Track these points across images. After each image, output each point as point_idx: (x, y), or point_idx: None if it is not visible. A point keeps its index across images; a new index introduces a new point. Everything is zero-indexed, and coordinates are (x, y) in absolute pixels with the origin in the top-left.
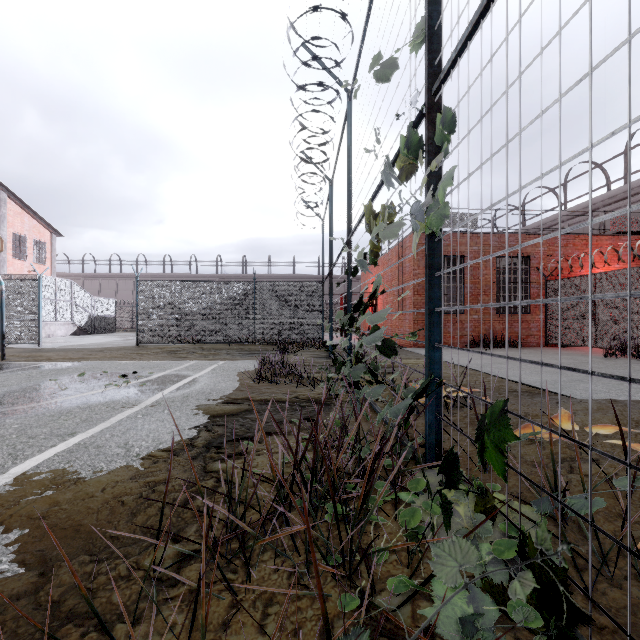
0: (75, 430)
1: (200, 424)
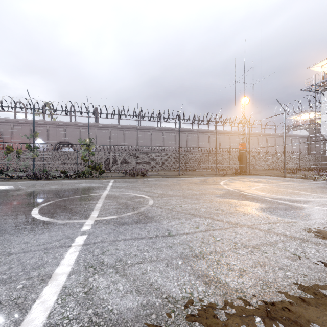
0: None
1: None
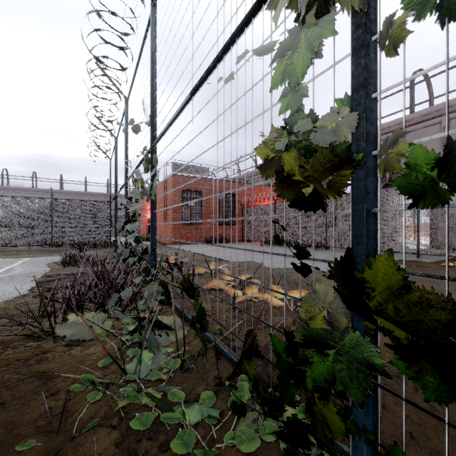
0: None
1: (32, 285)
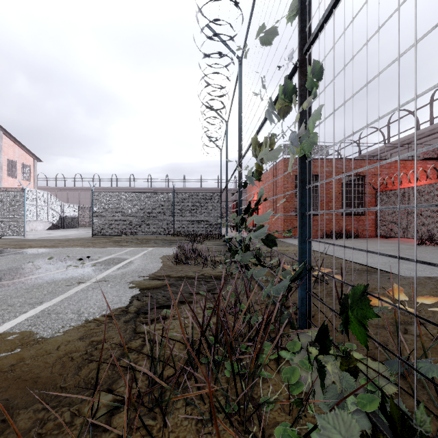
0: (42, 300)
1: (133, 295)
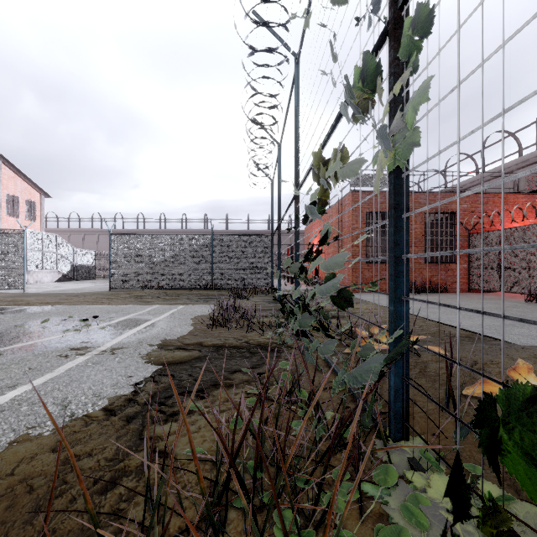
0: (18, 381)
1: (148, 374)
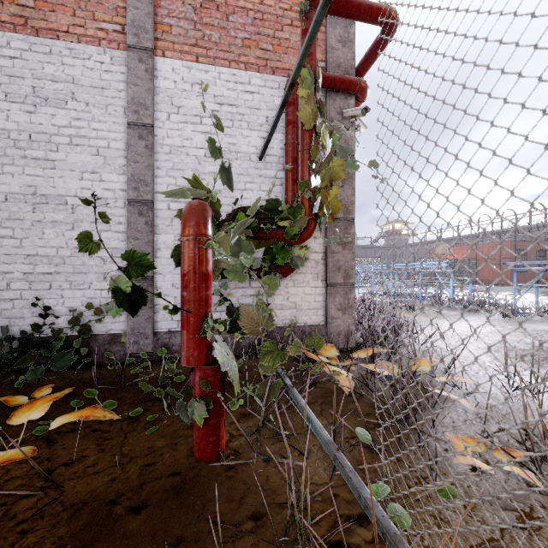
0: None
1: None
